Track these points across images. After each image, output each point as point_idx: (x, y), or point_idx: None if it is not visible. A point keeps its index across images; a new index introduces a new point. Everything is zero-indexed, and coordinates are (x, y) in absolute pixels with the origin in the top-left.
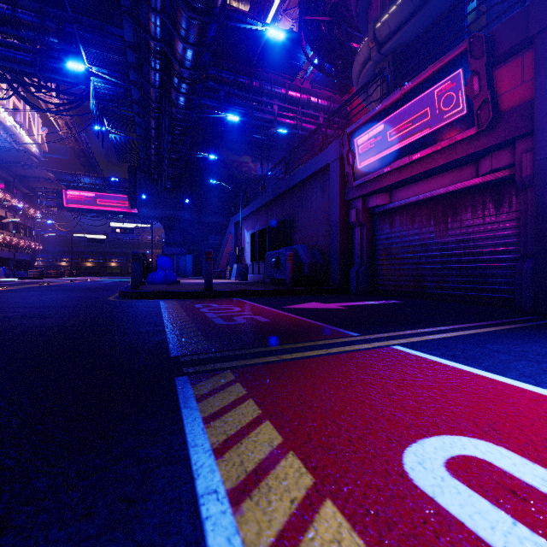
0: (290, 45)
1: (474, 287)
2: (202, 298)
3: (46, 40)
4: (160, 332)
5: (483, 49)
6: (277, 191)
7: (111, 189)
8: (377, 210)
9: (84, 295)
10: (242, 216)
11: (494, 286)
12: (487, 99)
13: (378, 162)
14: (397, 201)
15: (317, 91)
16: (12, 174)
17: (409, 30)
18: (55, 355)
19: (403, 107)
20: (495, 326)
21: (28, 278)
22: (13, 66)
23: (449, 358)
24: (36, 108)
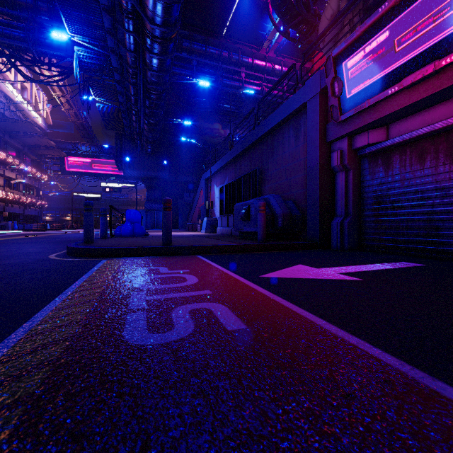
0: (256, 15)
1: None
2: (157, 256)
3: (38, 18)
4: None
5: None
6: (245, 143)
7: (104, 155)
8: (367, 151)
9: (35, 249)
10: (212, 172)
11: None
12: None
13: (377, 84)
14: (398, 136)
15: (281, 60)
16: (21, 143)
17: None
18: None
19: None
20: None
21: (31, 230)
22: (9, 41)
23: None
24: (30, 80)
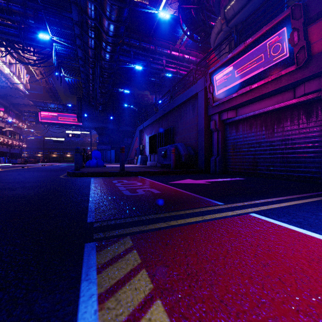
0: (172, 24)
1: (292, 170)
2: (118, 176)
3: (27, 21)
4: (85, 201)
5: (301, 13)
6: (165, 111)
7: (67, 111)
8: (227, 121)
9: (45, 174)
10: (144, 126)
11: (306, 169)
12: (303, 46)
13: (229, 91)
14: (241, 115)
15: (189, 52)
16: (8, 102)
17: (246, 11)
18: (3, 220)
19: (246, 54)
20: (315, 197)
21: (17, 163)
22: (7, 37)
23: (297, 225)
24: (21, 62)
